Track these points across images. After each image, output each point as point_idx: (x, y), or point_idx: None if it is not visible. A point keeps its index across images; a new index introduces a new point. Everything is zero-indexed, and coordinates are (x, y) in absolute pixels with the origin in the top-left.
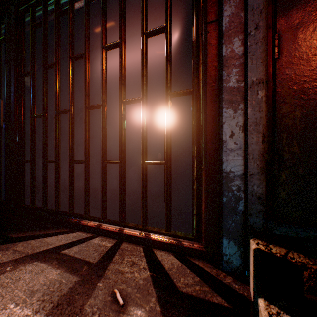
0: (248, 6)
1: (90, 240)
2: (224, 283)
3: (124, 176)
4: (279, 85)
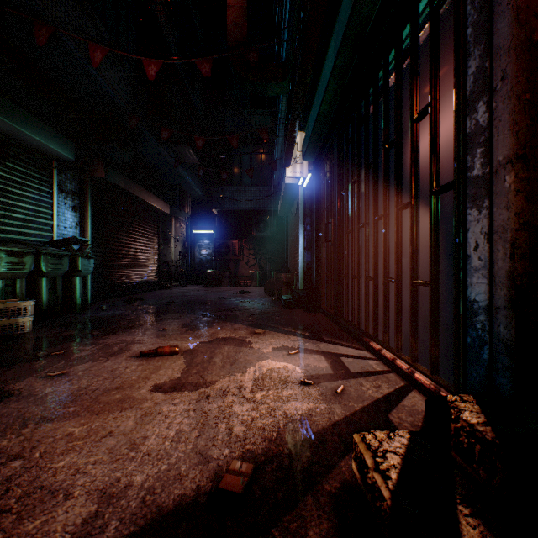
0: (493, 48)
1: (367, 360)
2: None
3: (399, 297)
4: None
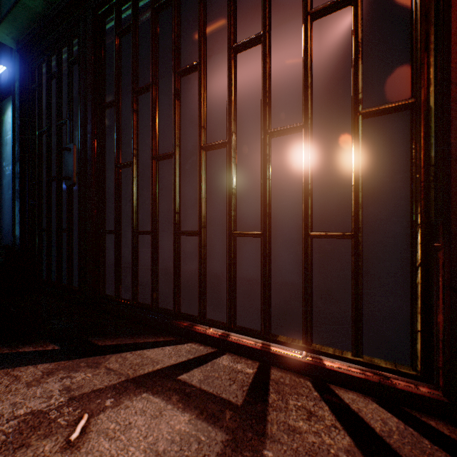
0: None
1: (216, 360)
2: None
3: (269, 256)
4: None
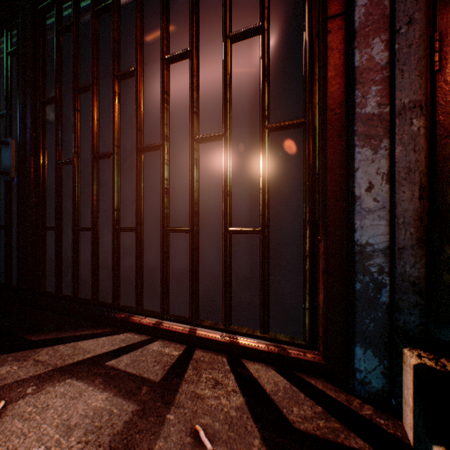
0: None
1: (147, 346)
2: (362, 416)
3: (196, 250)
4: (440, 111)
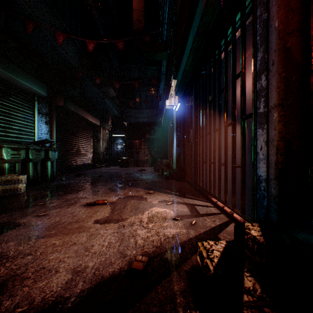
0: (268, 48)
1: (209, 207)
2: None
3: (226, 173)
4: None
